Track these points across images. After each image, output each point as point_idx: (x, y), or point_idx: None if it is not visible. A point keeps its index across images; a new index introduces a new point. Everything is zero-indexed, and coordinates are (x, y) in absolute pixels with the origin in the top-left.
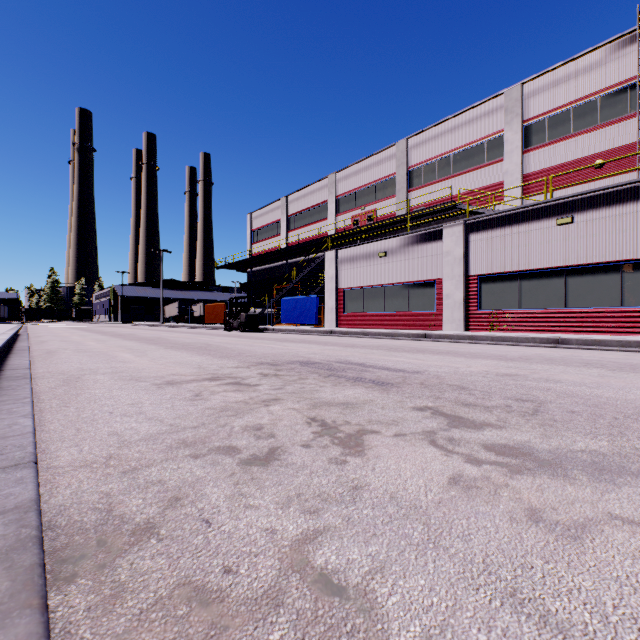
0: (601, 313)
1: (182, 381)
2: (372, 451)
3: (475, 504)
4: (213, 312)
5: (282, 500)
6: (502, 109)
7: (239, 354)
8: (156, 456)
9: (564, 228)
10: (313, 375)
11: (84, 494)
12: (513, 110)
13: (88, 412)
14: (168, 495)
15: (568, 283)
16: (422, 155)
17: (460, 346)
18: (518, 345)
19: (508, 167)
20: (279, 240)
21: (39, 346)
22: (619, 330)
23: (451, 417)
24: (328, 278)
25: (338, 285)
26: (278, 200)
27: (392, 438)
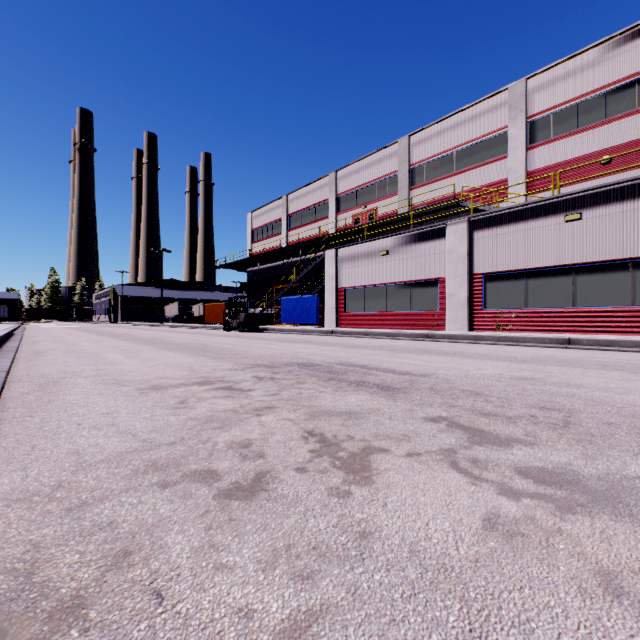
0: (611, 312)
1: (169, 385)
2: (381, 477)
3: (525, 563)
4: (213, 312)
5: (265, 556)
6: (506, 105)
7: (235, 355)
8: (115, 484)
9: (572, 225)
10: (312, 378)
11: (5, 545)
12: (517, 106)
13: (53, 423)
14: (116, 547)
15: (576, 281)
16: (424, 152)
17: (466, 347)
18: (526, 345)
19: (512, 164)
20: (279, 239)
21: (29, 346)
22: (630, 330)
23: (470, 430)
24: (329, 277)
25: (339, 284)
26: (278, 199)
27: (404, 459)
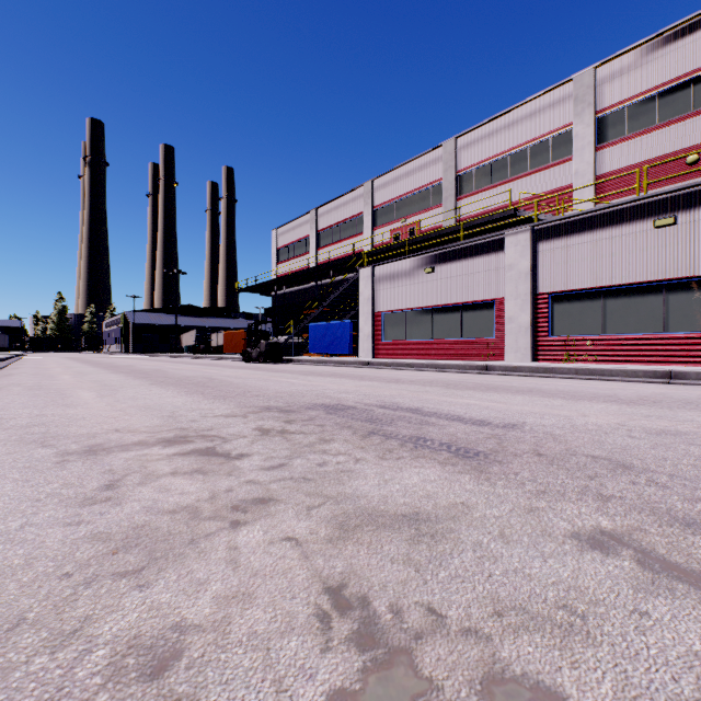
0: None
1: (116, 446)
2: None
3: None
4: (232, 341)
5: None
6: (571, 98)
7: (243, 393)
8: None
9: (664, 231)
10: (343, 432)
11: None
12: (584, 99)
13: None
14: None
15: (669, 301)
16: (474, 156)
17: (538, 381)
18: (614, 380)
19: (578, 167)
20: (307, 258)
21: None
22: None
23: None
24: (364, 300)
25: (376, 308)
26: (306, 213)
27: None
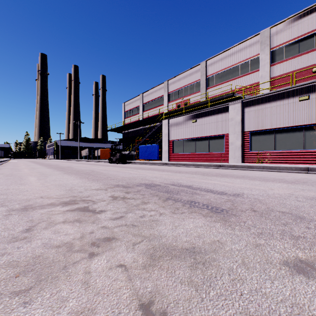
0: None
1: (38, 206)
2: None
3: None
4: (104, 153)
5: None
6: (259, 42)
7: (107, 178)
8: None
9: (303, 102)
10: (154, 198)
11: None
12: (265, 42)
13: None
14: None
15: (305, 135)
16: (214, 69)
17: (246, 172)
18: (281, 171)
19: (262, 74)
20: (138, 116)
21: None
22: None
23: None
24: (164, 134)
25: (169, 138)
26: (138, 95)
27: None
